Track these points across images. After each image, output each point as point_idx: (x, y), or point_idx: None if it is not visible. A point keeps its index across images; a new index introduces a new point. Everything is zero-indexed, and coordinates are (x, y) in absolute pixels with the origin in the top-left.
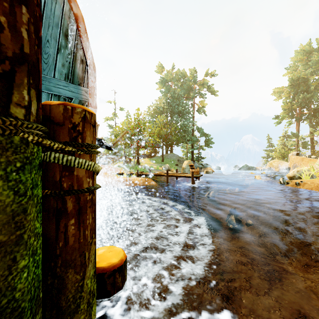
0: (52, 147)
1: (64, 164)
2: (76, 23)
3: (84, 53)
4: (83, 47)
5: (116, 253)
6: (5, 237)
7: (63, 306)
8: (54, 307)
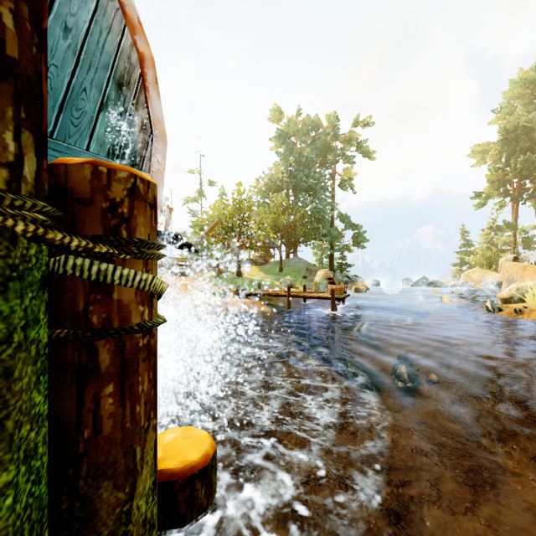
0: (68, 246)
1: (93, 279)
2: (129, 29)
3: (144, 82)
4: (143, 72)
5: (197, 441)
6: None
7: None
8: None
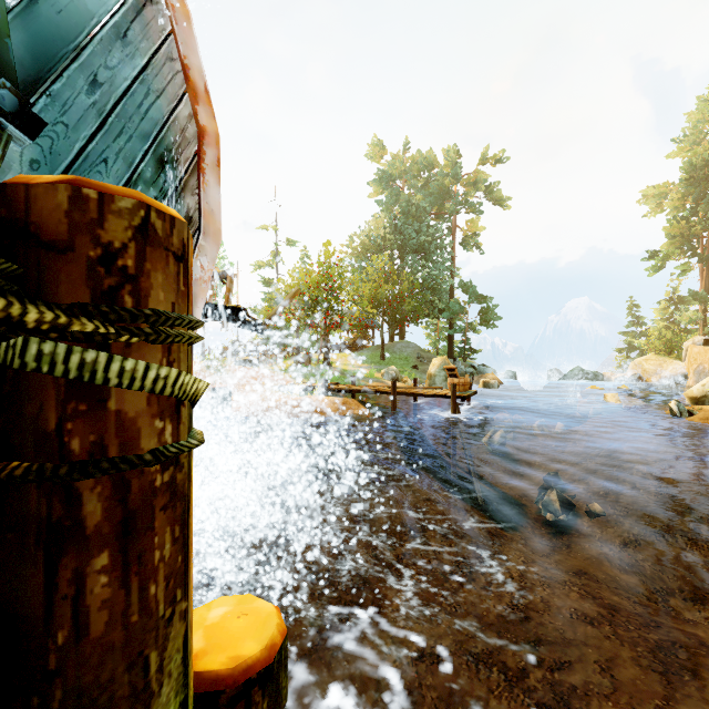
0: (21, 322)
1: (72, 378)
2: (169, 17)
3: (189, 92)
4: (188, 77)
5: (258, 622)
6: None
7: None
8: None
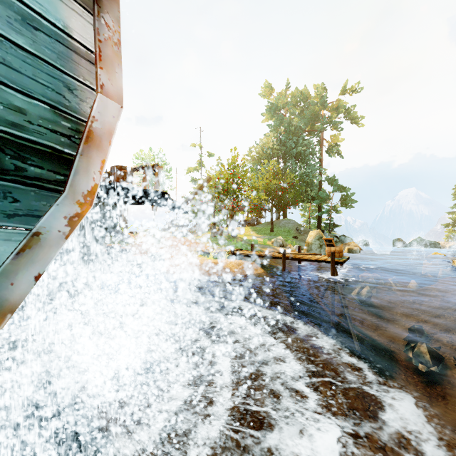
0: None
1: None
2: None
3: None
4: None
5: None
6: None
7: None
8: None
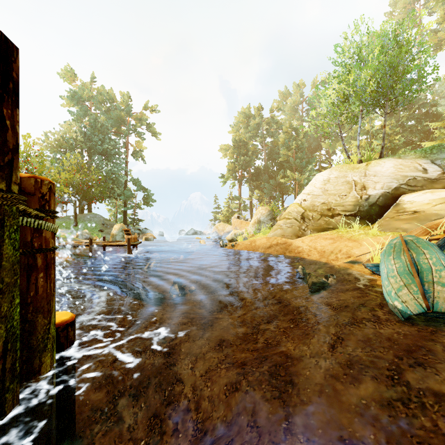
0: (30, 214)
1: (35, 227)
2: None
3: None
4: None
5: (64, 314)
6: (9, 279)
7: (34, 345)
8: (25, 347)
